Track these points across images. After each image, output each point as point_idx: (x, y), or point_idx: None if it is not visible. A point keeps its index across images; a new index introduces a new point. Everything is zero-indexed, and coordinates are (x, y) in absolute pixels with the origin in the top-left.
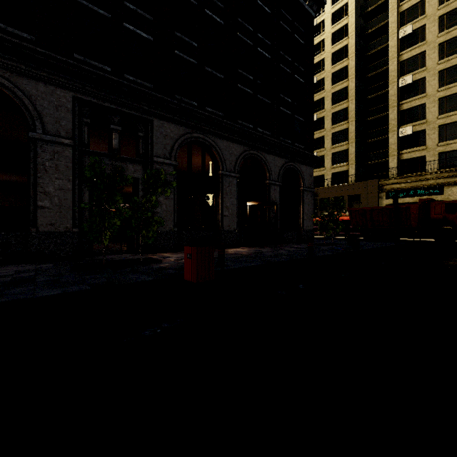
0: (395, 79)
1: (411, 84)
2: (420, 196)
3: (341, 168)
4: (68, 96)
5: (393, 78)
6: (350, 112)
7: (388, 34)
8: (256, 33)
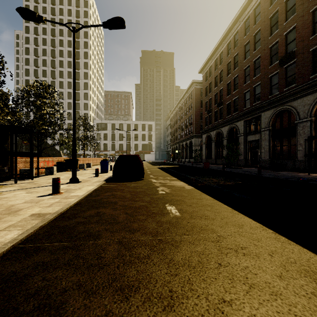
0: None
1: None
2: None
3: None
4: (243, 122)
5: None
6: None
7: None
8: None
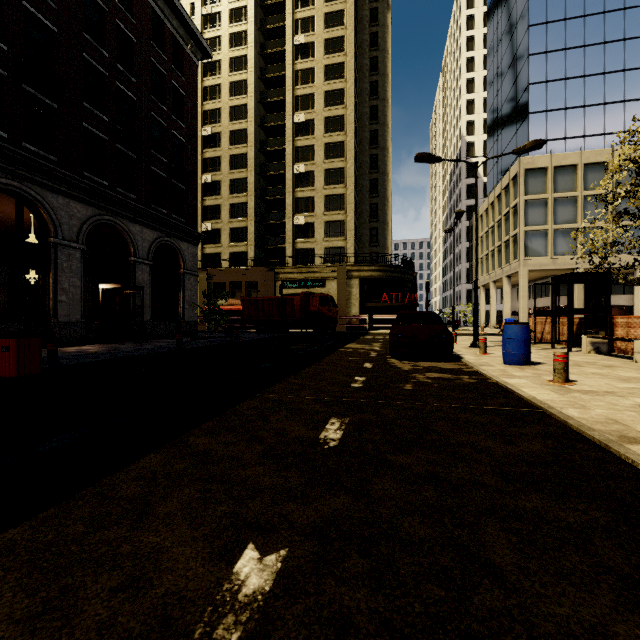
0: (291, 164)
1: (304, 174)
2: (309, 287)
3: (240, 248)
4: None
5: (290, 162)
6: (249, 184)
7: (285, 112)
8: (114, 61)
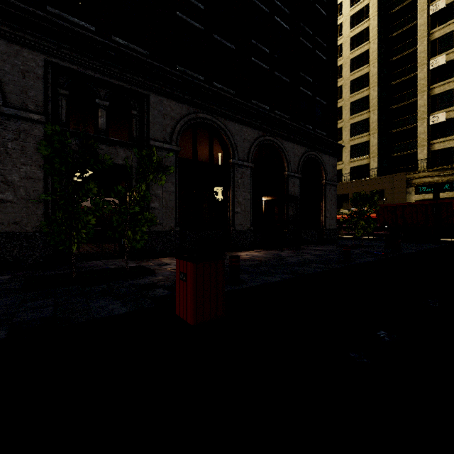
0: (425, 61)
1: (444, 65)
2: None
3: (361, 161)
4: (38, 60)
5: (423, 60)
6: (371, 100)
7: (415, 12)
8: None
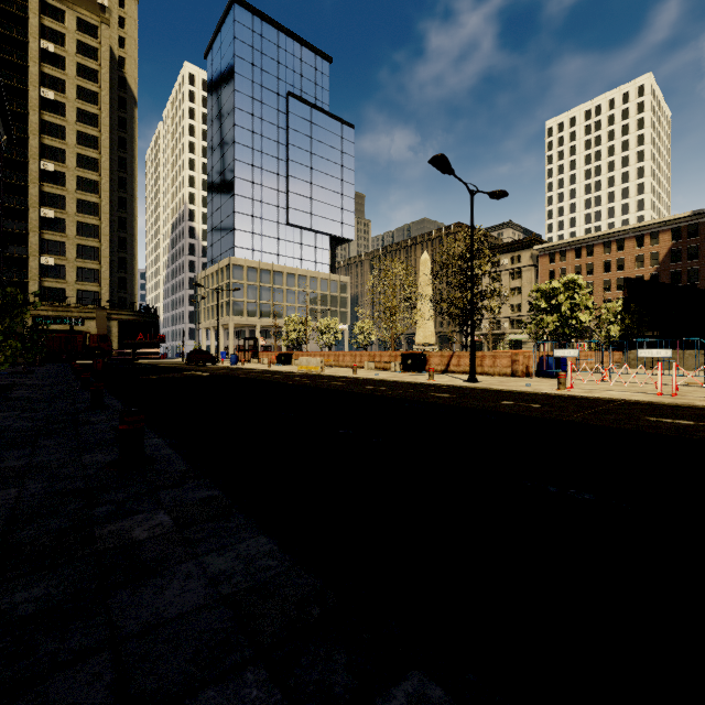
0: (38, 206)
1: (53, 219)
2: (67, 325)
3: None
4: None
5: (35, 204)
6: None
7: (26, 151)
8: None
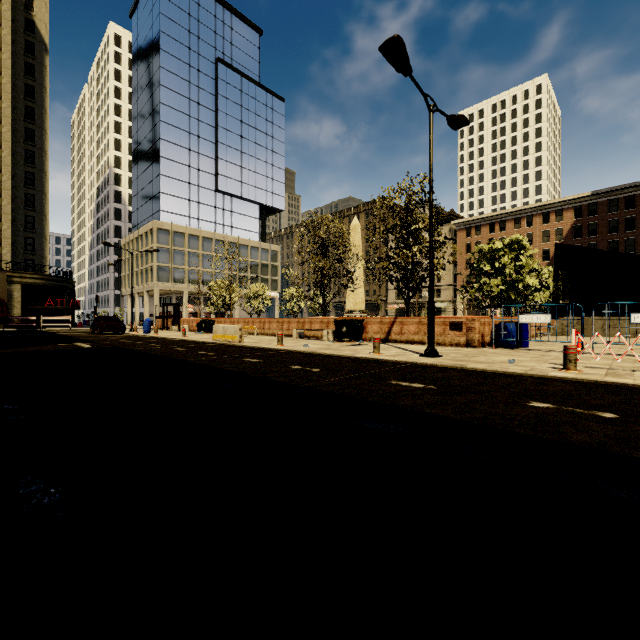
0: None
1: None
2: None
3: None
4: None
5: None
6: None
7: None
8: None
